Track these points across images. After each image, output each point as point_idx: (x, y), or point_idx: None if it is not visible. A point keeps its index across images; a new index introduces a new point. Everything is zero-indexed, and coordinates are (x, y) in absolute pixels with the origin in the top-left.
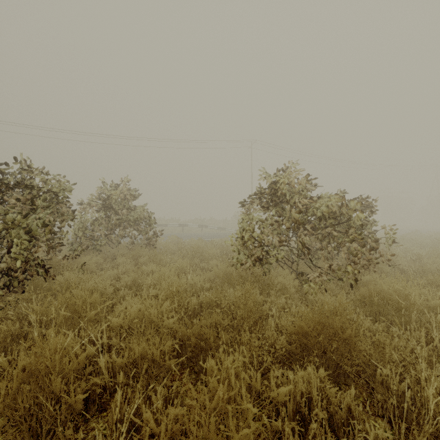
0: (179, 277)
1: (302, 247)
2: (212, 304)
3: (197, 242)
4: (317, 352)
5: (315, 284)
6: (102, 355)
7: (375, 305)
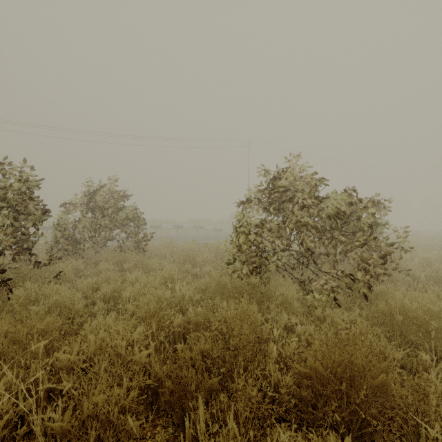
0: (166, 286)
1: (305, 252)
2: (200, 325)
3: (190, 245)
4: (336, 402)
5: (321, 295)
6: (52, 400)
7: (396, 324)
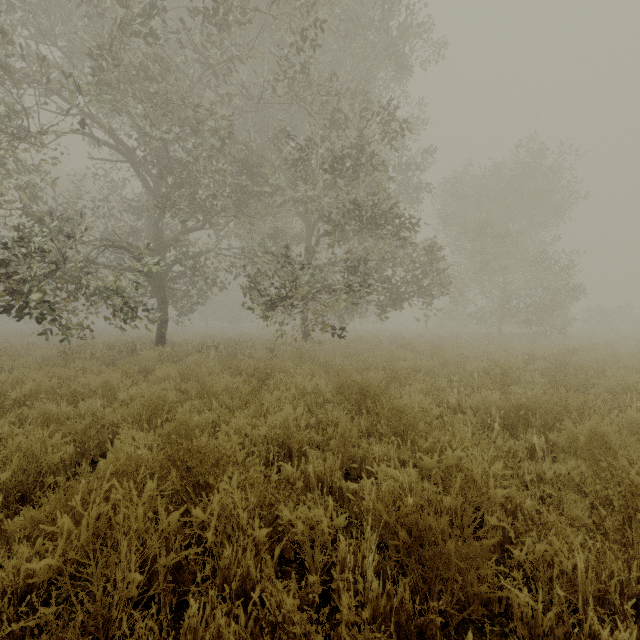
0: None
1: None
2: None
3: None
4: None
5: None
6: None
7: None
